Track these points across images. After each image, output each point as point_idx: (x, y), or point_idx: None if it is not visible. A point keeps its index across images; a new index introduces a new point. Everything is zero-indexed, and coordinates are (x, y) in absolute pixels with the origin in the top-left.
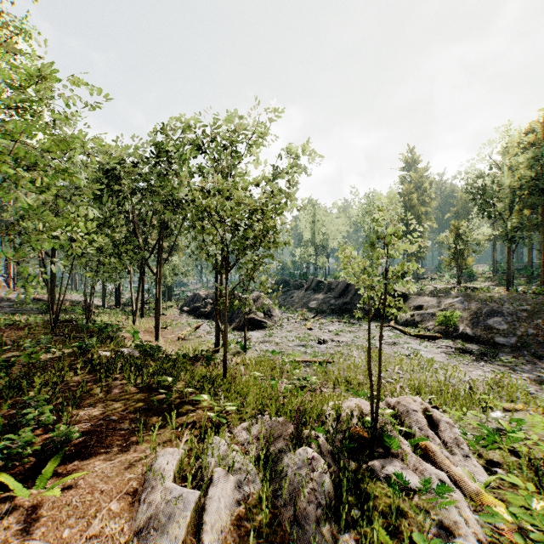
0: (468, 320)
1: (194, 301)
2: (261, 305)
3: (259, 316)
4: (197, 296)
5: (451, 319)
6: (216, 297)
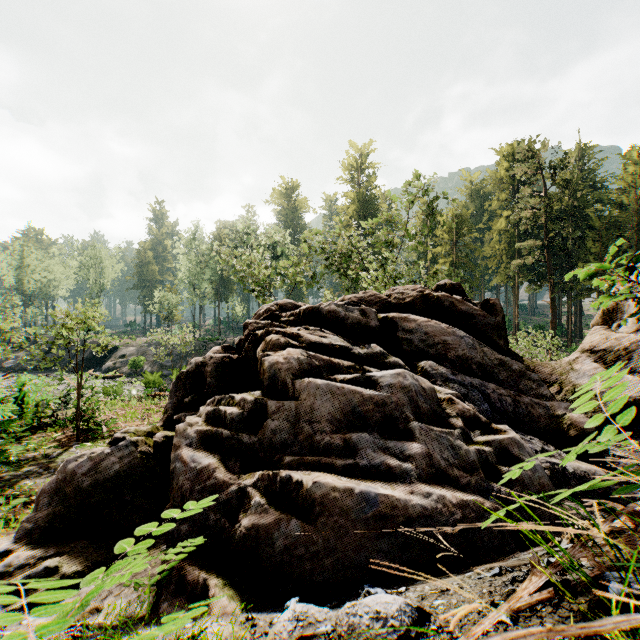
0: (153, 362)
1: None
2: None
3: None
4: None
5: (139, 362)
6: None
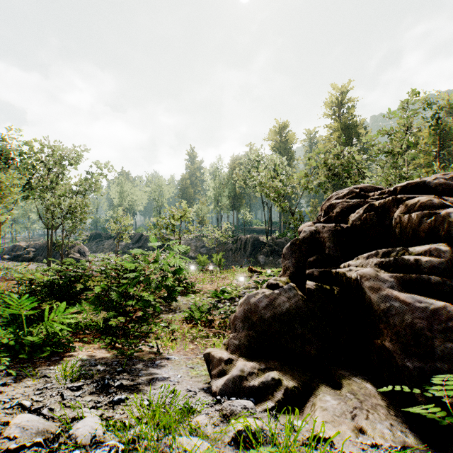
0: (194, 250)
1: (15, 250)
2: (78, 249)
3: (77, 256)
4: (18, 246)
5: (187, 250)
6: (47, 243)
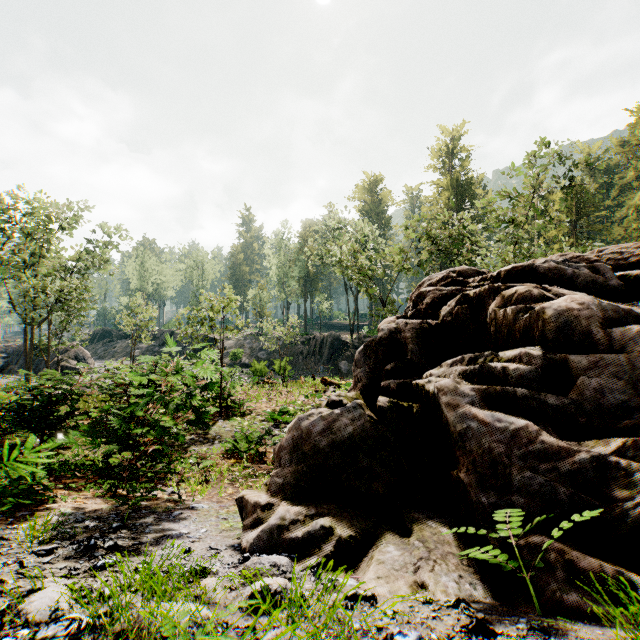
0: (249, 354)
1: None
2: (75, 354)
3: (73, 364)
4: None
5: (238, 354)
6: (26, 345)
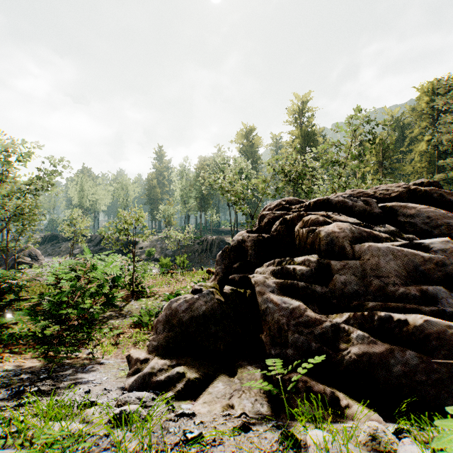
0: (160, 252)
1: None
2: (29, 253)
3: (27, 260)
4: None
5: (152, 252)
6: None
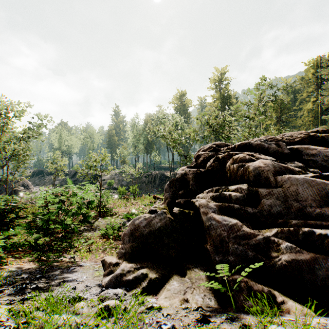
0: (117, 183)
1: None
2: (22, 183)
3: (21, 189)
4: None
5: (111, 183)
6: None
